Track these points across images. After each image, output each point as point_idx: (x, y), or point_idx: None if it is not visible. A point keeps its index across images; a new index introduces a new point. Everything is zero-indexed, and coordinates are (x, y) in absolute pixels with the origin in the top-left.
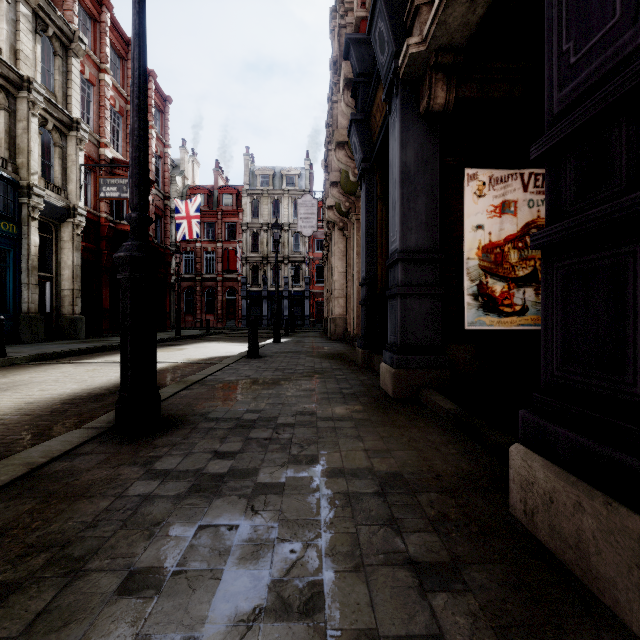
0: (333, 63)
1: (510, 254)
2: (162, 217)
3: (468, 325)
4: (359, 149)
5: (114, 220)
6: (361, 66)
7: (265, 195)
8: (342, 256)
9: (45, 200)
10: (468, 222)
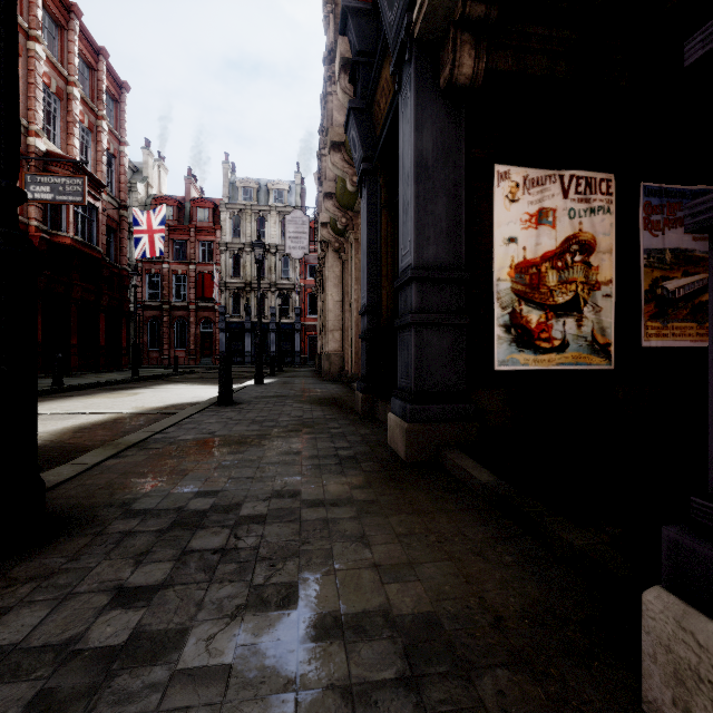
0: (327, 52)
1: (548, 275)
2: (117, 230)
3: (499, 364)
4: (359, 145)
5: (49, 230)
6: (361, 43)
7: (248, 211)
8: (338, 282)
9: None
10: (498, 233)
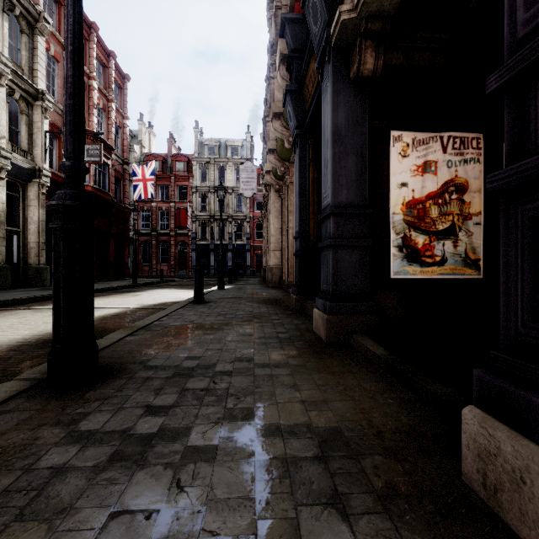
0: (270, 46)
1: (431, 209)
2: (121, 180)
3: (394, 274)
4: (293, 117)
5: None
6: (295, 43)
7: (212, 162)
8: (278, 214)
9: (12, 162)
10: (393, 180)
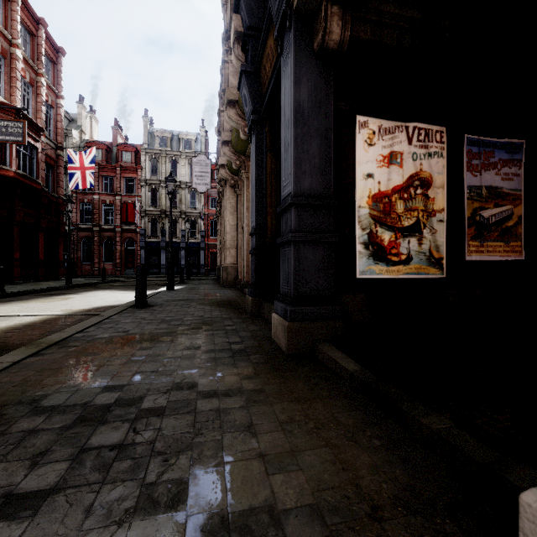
0: (225, 31)
1: (397, 204)
2: (54, 166)
3: (359, 274)
4: (249, 101)
5: None
6: (251, 19)
7: (163, 155)
8: (233, 211)
9: None
10: (359, 170)
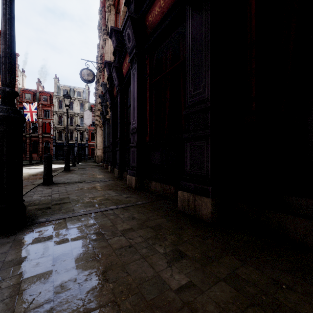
0: (97, 80)
1: None
2: None
3: None
4: (102, 119)
5: None
6: (102, 101)
7: (65, 99)
8: (101, 136)
9: None
10: None
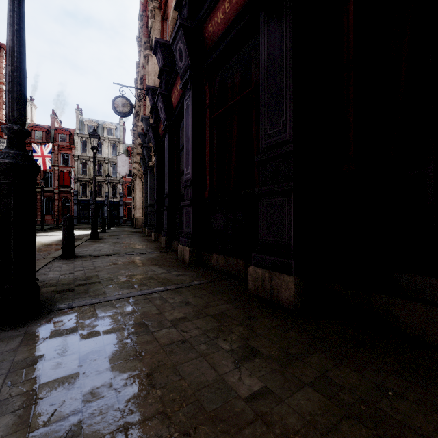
0: (136, 112)
1: None
2: None
3: None
4: (143, 167)
5: None
6: (144, 142)
7: (92, 138)
8: (141, 190)
9: None
10: None
